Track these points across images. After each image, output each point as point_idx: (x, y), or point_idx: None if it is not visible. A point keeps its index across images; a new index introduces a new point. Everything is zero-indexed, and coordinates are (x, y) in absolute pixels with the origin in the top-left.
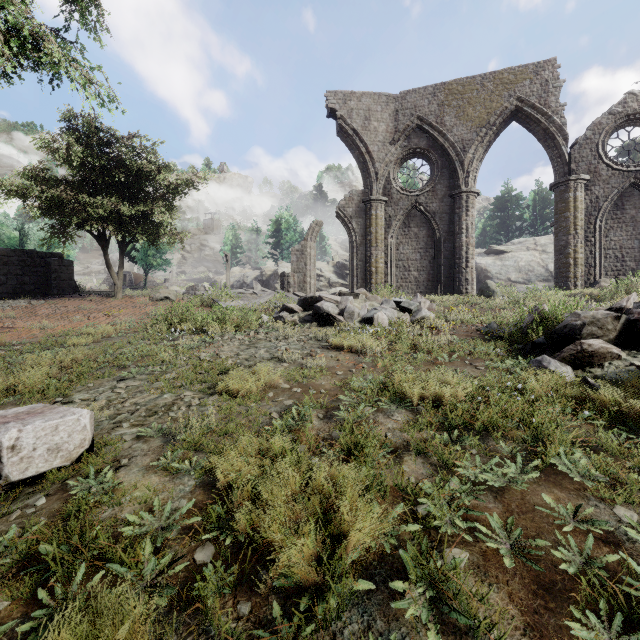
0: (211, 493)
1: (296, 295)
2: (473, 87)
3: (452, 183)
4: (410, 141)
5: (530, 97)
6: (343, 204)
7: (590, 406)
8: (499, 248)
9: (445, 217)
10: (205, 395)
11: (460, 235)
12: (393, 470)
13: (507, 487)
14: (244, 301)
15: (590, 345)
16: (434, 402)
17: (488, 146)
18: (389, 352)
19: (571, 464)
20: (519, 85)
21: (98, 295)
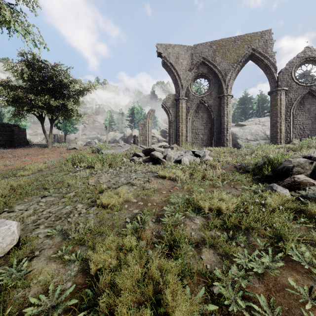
0: (87, 277)
1: (141, 147)
2: (230, 43)
3: (220, 91)
4: (199, 69)
5: (258, 48)
6: (165, 101)
7: (304, 215)
8: (242, 123)
9: (216, 108)
10: (89, 206)
11: (224, 117)
12: (197, 261)
13: (265, 271)
14: (114, 150)
15: (298, 178)
16: (217, 211)
17: (237, 72)
18: (190, 180)
19: (300, 255)
20: (253, 42)
21: (39, 146)
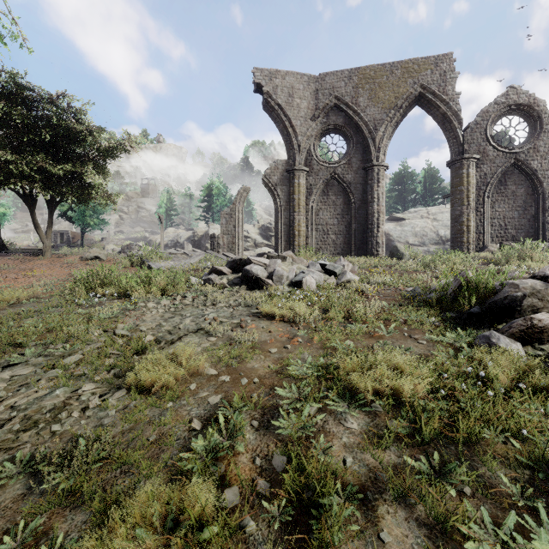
0: None
1: (225, 255)
2: (383, 73)
3: (365, 157)
4: (329, 118)
5: (431, 85)
6: (269, 172)
7: None
8: (399, 216)
9: (359, 187)
10: (110, 389)
11: (372, 203)
12: None
13: None
14: (174, 261)
15: (540, 320)
16: (391, 397)
17: (396, 126)
18: (323, 321)
19: None
20: (422, 74)
21: (26, 254)
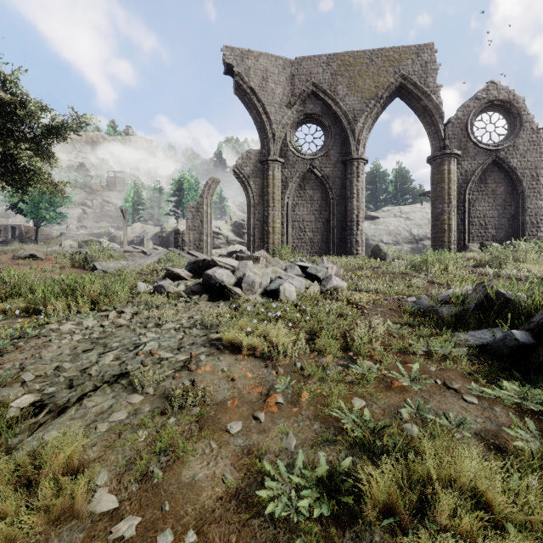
0: None
1: (190, 254)
2: (363, 61)
3: (344, 150)
4: (305, 106)
5: (412, 76)
6: (240, 163)
7: None
8: (373, 214)
9: (338, 181)
10: None
11: (351, 199)
12: None
13: None
14: (128, 261)
15: None
16: None
17: (376, 118)
18: (312, 356)
19: None
20: (403, 64)
21: None
